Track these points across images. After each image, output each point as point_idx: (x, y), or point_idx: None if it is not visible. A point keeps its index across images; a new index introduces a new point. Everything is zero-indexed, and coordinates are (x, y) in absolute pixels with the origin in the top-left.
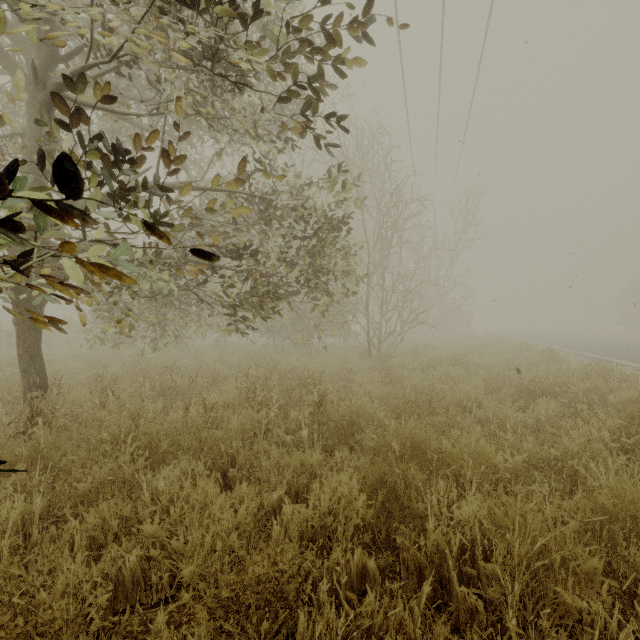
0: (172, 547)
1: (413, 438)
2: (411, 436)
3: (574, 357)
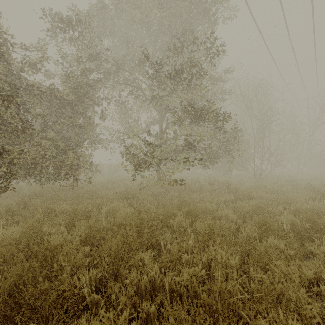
0: (201, 199)
1: (248, 192)
2: (247, 191)
3: None
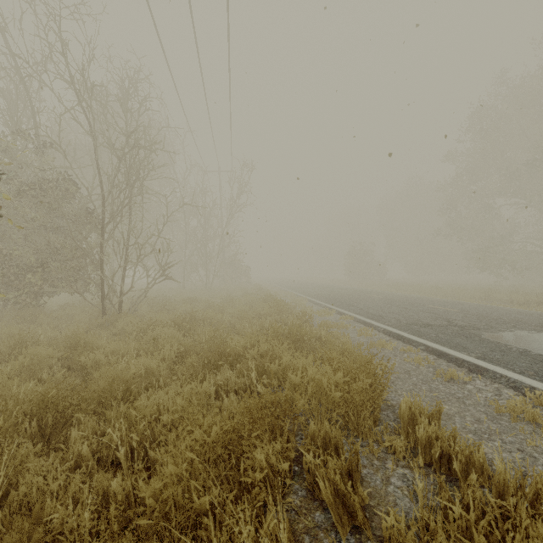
0: None
1: None
2: None
3: (306, 303)
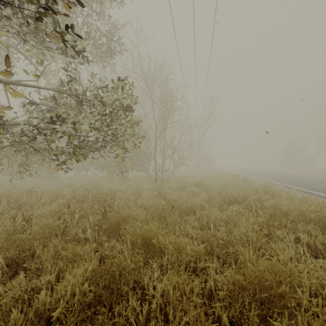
0: None
1: (145, 235)
2: (142, 234)
3: (258, 181)
